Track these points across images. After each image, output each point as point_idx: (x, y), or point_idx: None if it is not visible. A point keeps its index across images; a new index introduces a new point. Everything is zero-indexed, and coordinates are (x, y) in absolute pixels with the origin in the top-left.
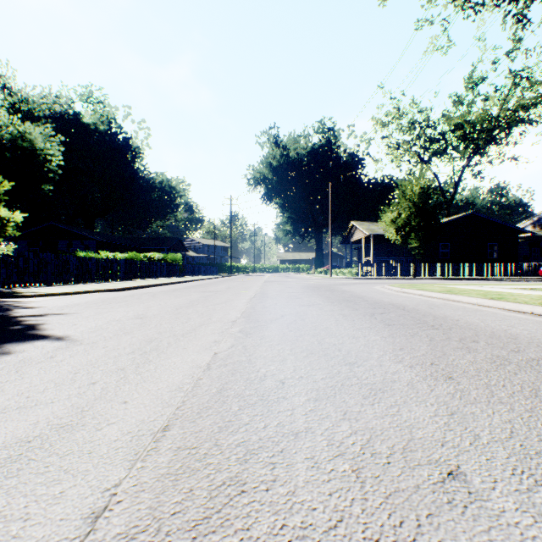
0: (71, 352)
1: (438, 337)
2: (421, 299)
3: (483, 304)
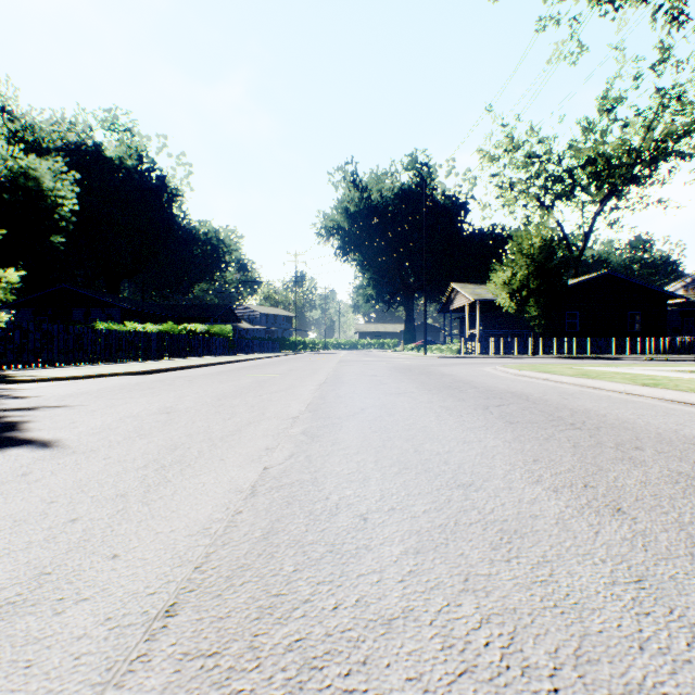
0: (55, 466)
1: (584, 441)
2: (548, 385)
3: (634, 392)
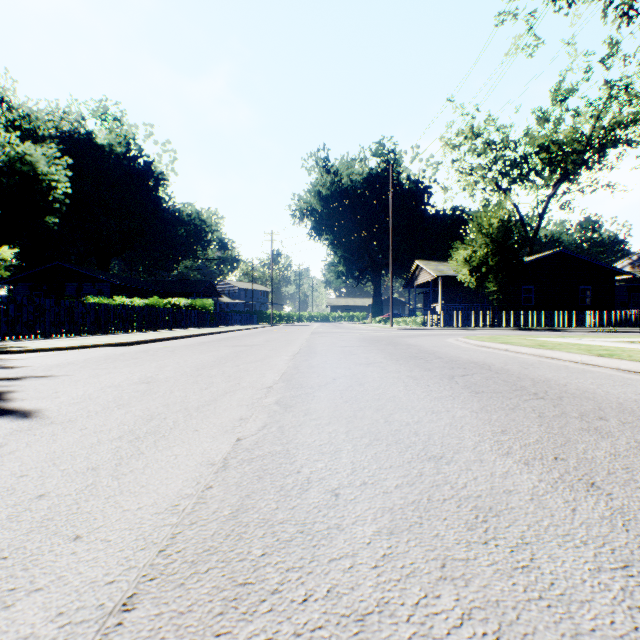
0: (30, 438)
1: (549, 411)
2: (508, 355)
3: (590, 362)
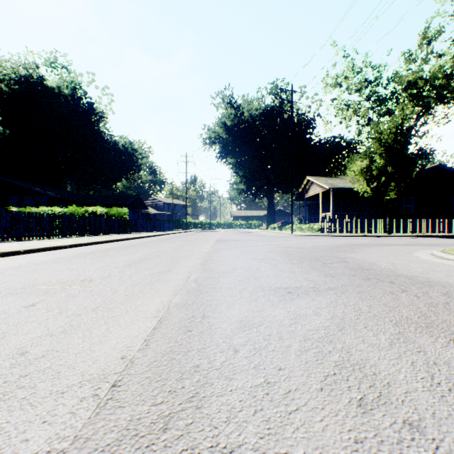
0: None
1: None
2: None
3: None
